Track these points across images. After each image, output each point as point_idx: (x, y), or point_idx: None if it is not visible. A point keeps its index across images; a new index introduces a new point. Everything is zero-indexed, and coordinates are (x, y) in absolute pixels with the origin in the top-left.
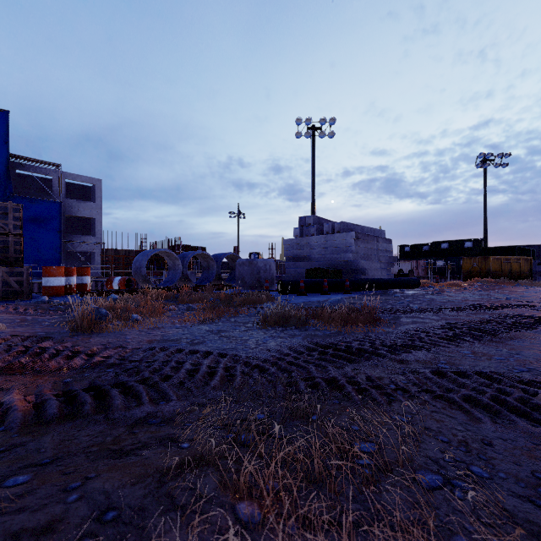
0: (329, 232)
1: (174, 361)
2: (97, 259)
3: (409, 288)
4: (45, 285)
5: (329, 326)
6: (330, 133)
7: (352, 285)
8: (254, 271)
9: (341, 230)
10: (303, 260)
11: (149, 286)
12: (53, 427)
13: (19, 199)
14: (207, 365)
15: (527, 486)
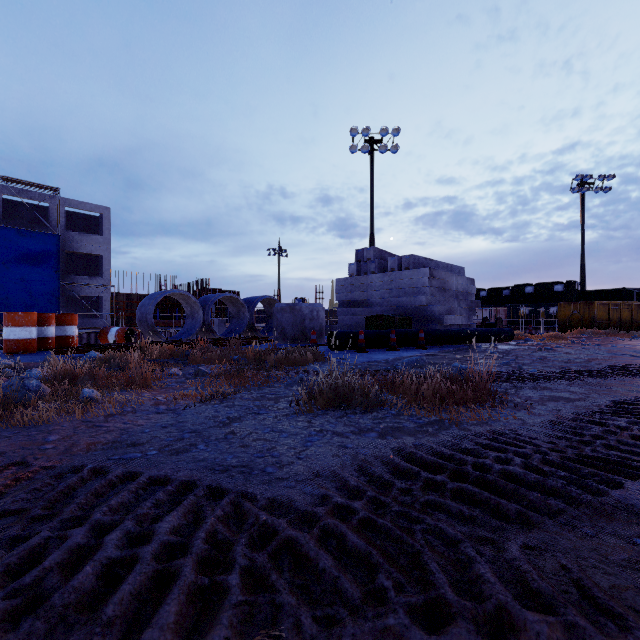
0: (394, 269)
1: (91, 522)
2: (105, 305)
3: (500, 342)
4: (7, 338)
5: (418, 409)
6: (394, 146)
7: (427, 337)
8: (297, 320)
9: (410, 266)
10: (360, 306)
11: (158, 340)
12: None
13: (5, 231)
14: (163, 541)
15: None
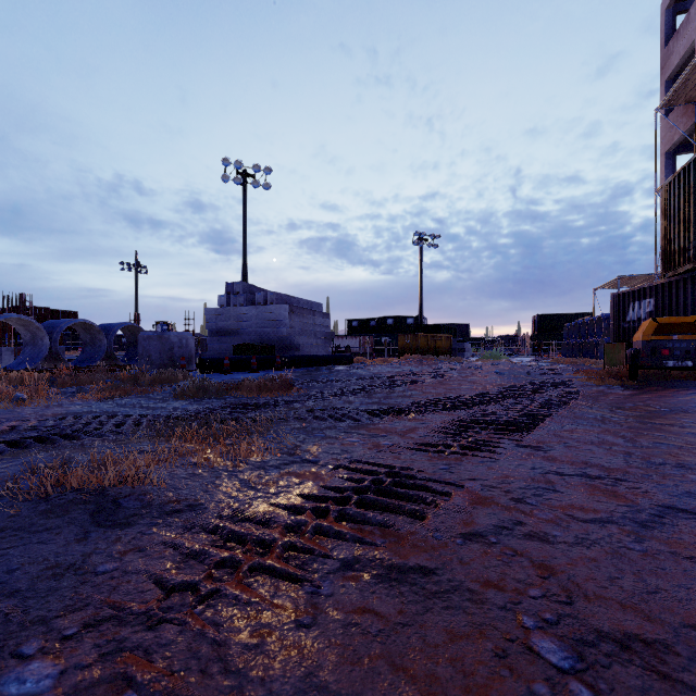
0: (261, 303)
1: (97, 421)
2: None
3: (343, 365)
4: None
5: (246, 394)
6: (266, 184)
7: (284, 362)
8: (166, 347)
9: (274, 301)
10: (230, 335)
11: None
12: (15, 455)
13: None
14: (132, 420)
15: (312, 434)
